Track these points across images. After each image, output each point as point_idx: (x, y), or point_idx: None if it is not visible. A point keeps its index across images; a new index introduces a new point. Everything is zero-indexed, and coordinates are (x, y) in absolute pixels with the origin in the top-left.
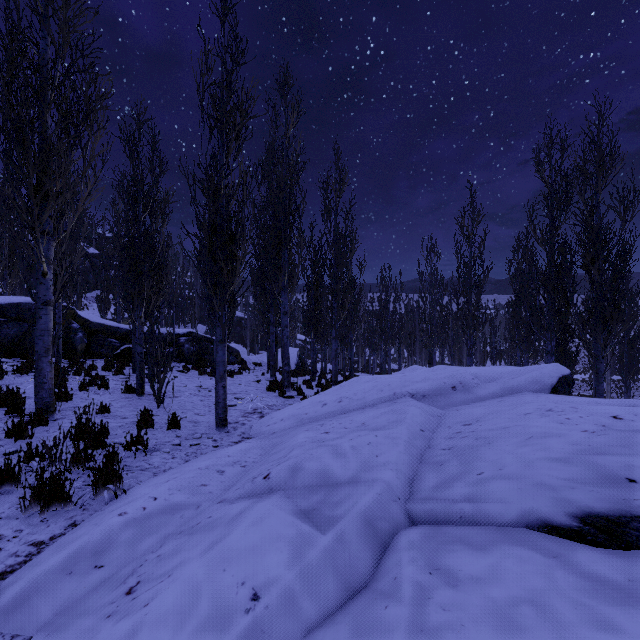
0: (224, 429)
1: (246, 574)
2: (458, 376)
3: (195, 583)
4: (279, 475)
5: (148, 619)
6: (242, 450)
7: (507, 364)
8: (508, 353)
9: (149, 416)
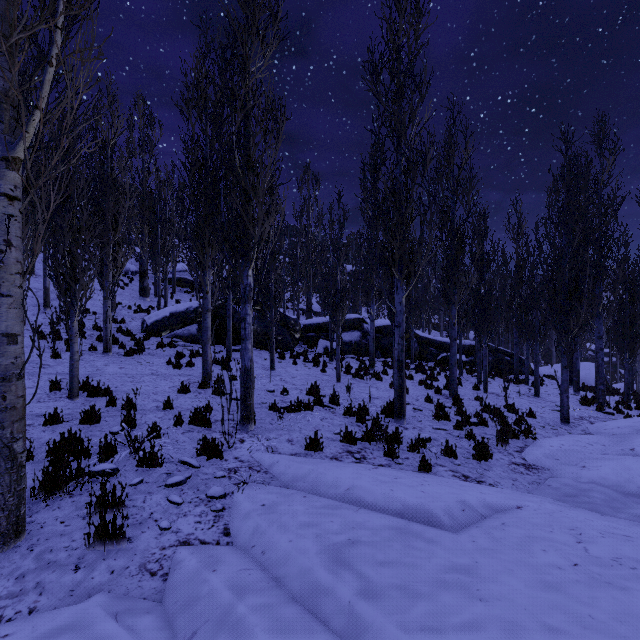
0: (568, 424)
1: None
2: None
3: (616, 470)
4: None
5: (602, 472)
6: (594, 438)
7: None
8: None
9: (515, 407)
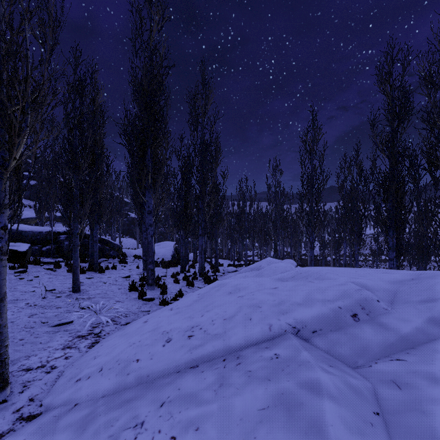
0: None
1: None
2: (356, 296)
3: None
4: None
5: None
6: None
7: (330, 252)
8: (332, 244)
9: None
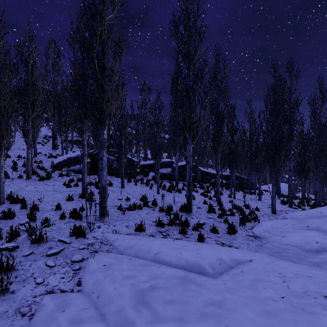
0: (275, 214)
1: (313, 239)
2: None
3: (300, 237)
4: (312, 227)
5: (293, 239)
6: (288, 221)
7: None
8: None
9: (249, 206)
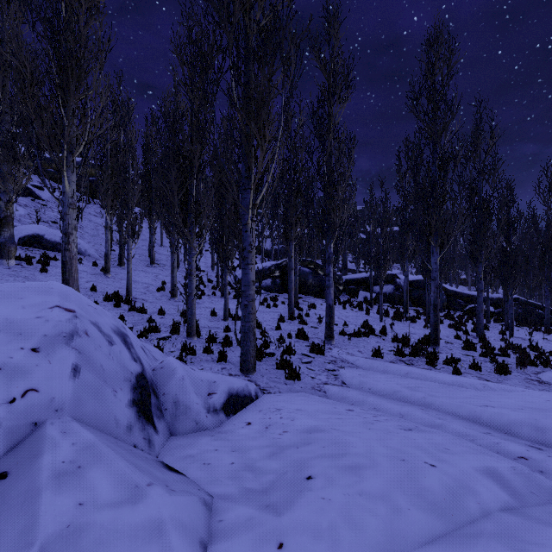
0: None
1: None
2: None
3: None
4: None
5: None
6: None
7: None
8: None
9: (537, 347)
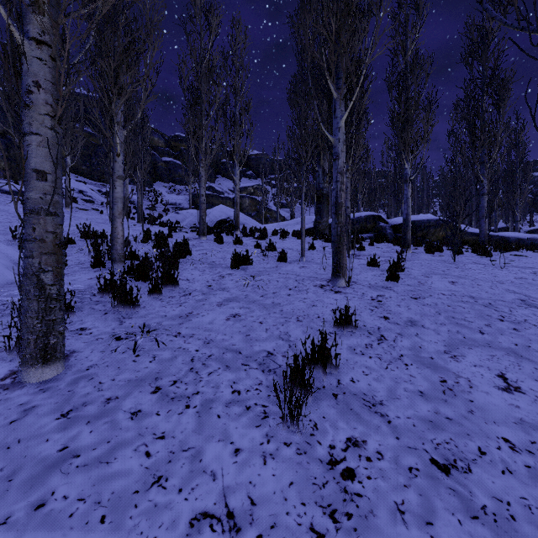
0: None
1: None
2: None
3: None
4: None
5: None
6: None
7: None
8: None
9: None
